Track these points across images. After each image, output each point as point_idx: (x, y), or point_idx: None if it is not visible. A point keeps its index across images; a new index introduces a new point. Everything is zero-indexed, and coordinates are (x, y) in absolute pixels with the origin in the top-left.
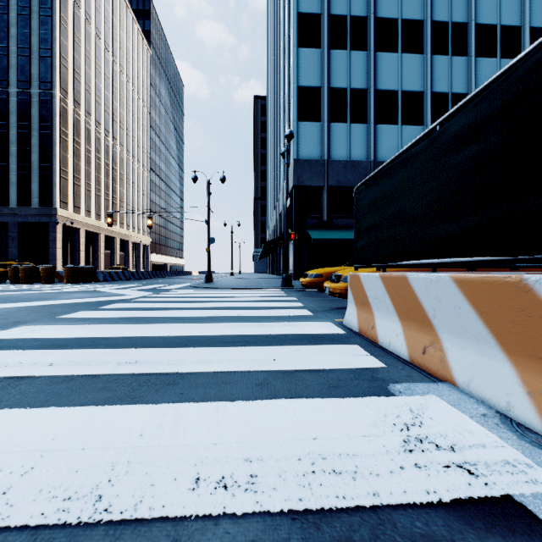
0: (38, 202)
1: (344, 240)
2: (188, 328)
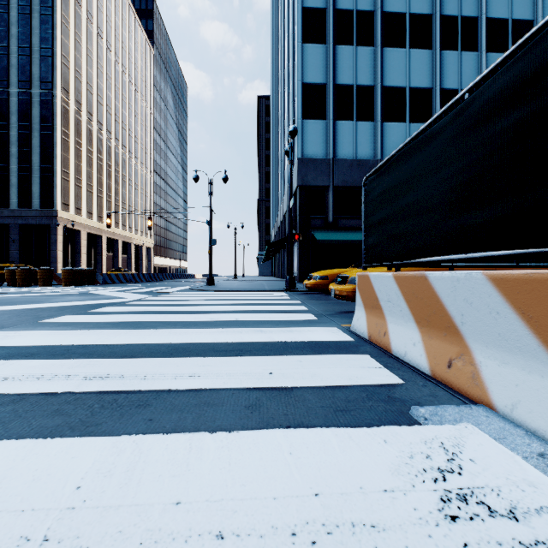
0: (39, 204)
1: (350, 241)
2: (178, 334)
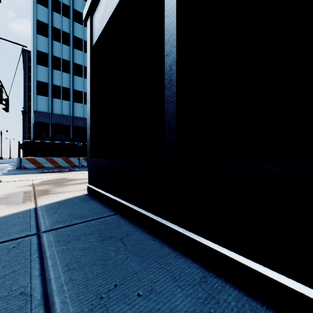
0: None
1: None
2: None
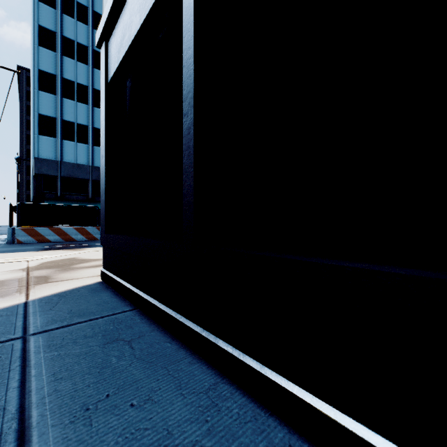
0: None
1: None
2: None
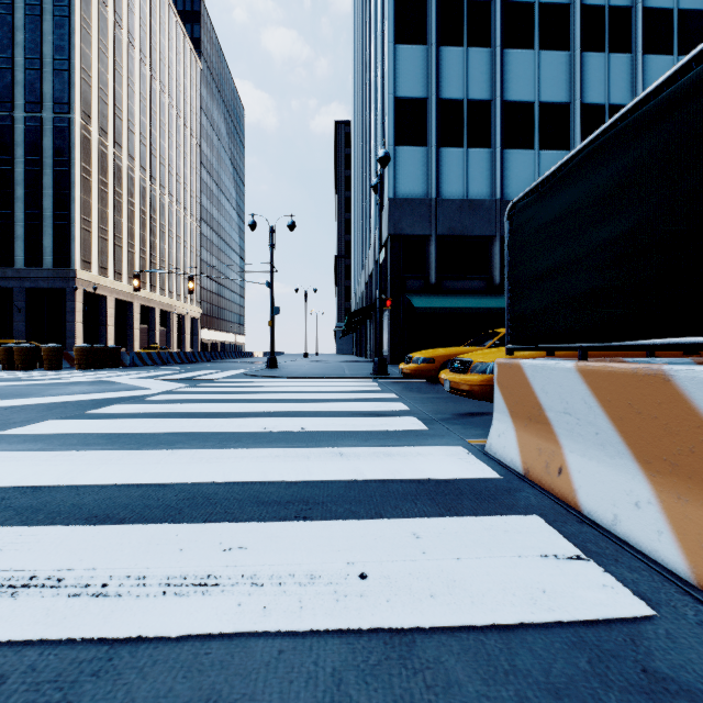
0: (52, 262)
1: (459, 309)
2: (204, 461)
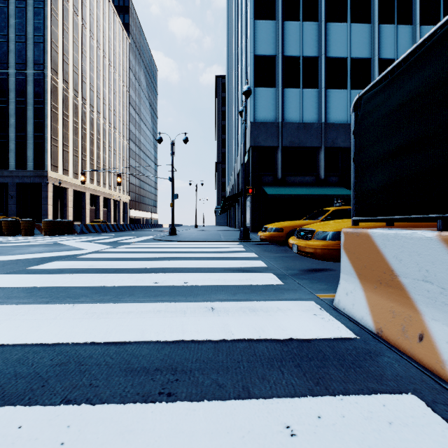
0: (33, 166)
1: (297, 195)
2: (95, 316)
